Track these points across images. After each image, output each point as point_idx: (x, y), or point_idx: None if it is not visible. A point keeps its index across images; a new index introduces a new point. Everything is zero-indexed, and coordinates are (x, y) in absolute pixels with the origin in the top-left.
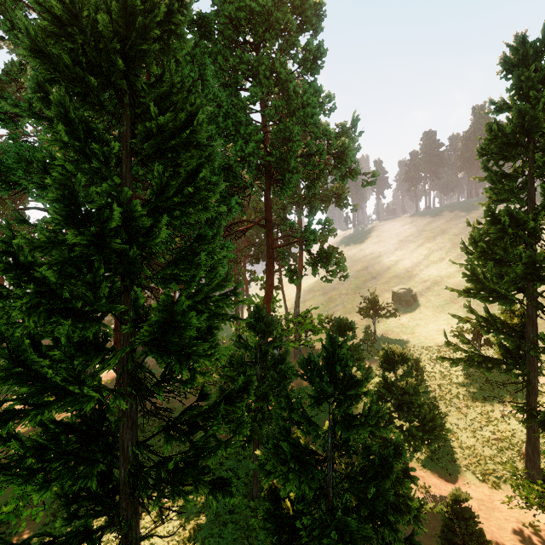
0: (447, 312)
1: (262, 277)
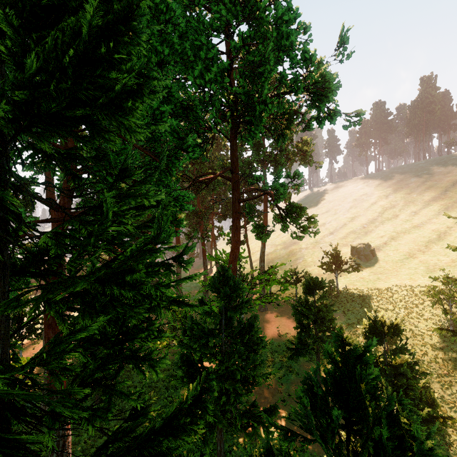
0: (407, 266)
1: (228, 233)
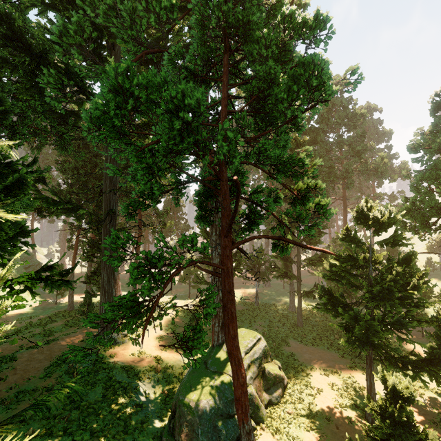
0: None
1: None
